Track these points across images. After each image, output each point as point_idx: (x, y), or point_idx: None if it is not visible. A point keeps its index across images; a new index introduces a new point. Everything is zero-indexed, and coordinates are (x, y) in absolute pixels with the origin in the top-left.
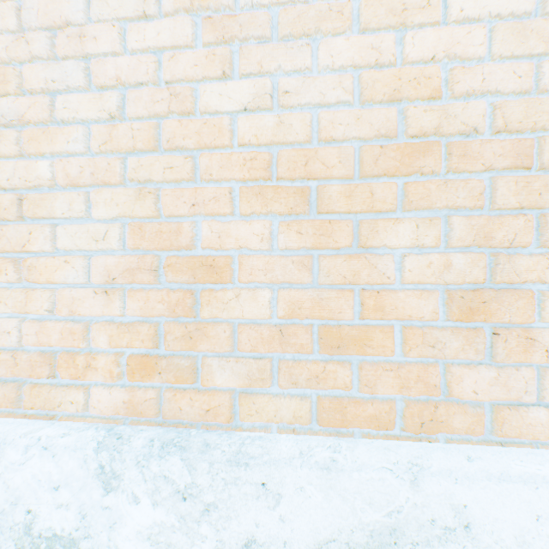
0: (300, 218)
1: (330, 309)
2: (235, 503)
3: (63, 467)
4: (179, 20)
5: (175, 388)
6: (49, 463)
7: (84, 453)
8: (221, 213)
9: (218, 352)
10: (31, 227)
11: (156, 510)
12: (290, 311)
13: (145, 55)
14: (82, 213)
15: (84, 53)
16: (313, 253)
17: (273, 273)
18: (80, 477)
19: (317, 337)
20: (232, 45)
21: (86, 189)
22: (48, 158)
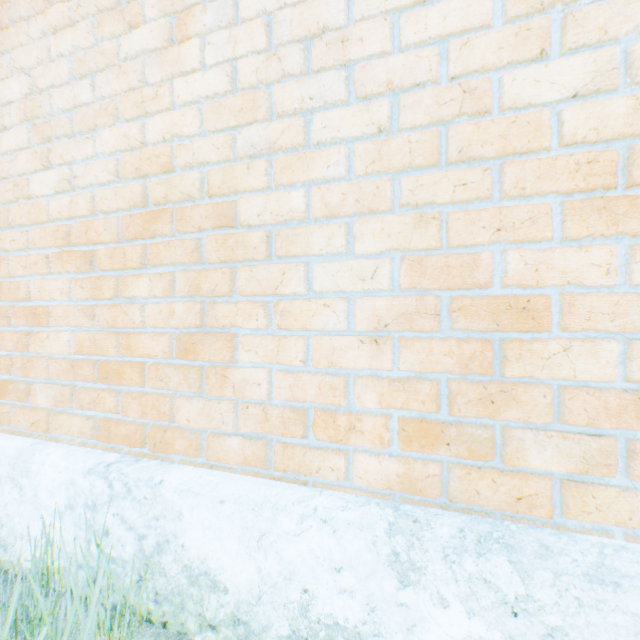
0: None
1: None
2: (596, 635)
3: (344, 546)
4: None
5: (463, 463)
6: (328, 539)
7: (371, 533)
8: (536, 238)
9: (532, 422)
10: (282, 267)
11: (471, 621)
12: None
13: (419, 50)
14: (342, 248)
15: (344, 61)
16: None
17: (624, 318)
18: (366, 561)
19: None
20: (548, 13)
21: (342, 220)
22: (296, 188)
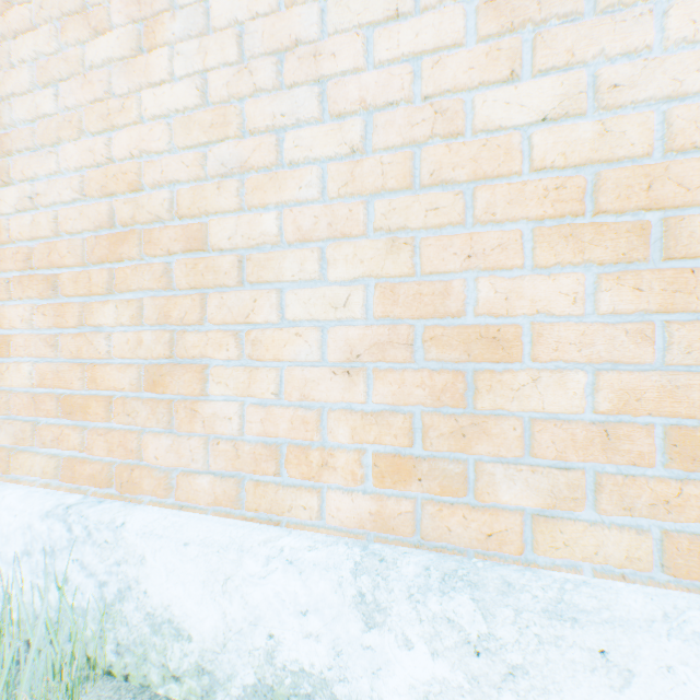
0: (630, 268)
1: (690, 402)
2: (555, 672)
3: (311, 588)
4: (447, 12)
5: (436, 500)
6: (294, 581)
7: (338, 574)
8: (507, 266)
9: (503, 456)
10: (254, 294)
11: (435, 662)
12: (620, 404)
13: (393, 67)
14: (315, 274)
15: (317, 76)
16: (651, 319)
17: (590, 348)
18: (332, 603)
19: (663, 443)
20: (520, 33)
21: (316, 244)
22: (270, 210)
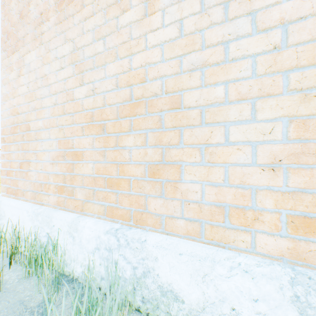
0: None
1: None
2: None
3: (259, 287)
4: None
5: None
6: (248, 282)
7: (278, 282)
8: None
9: None
10: (210, 129)
11: None
12: None
13: None
14: (248, 117)
15: (249, 11)
16: None
17: None
18: (274, 298)
19: None
20: None
21: (246, 101)
22: (216, 85)
